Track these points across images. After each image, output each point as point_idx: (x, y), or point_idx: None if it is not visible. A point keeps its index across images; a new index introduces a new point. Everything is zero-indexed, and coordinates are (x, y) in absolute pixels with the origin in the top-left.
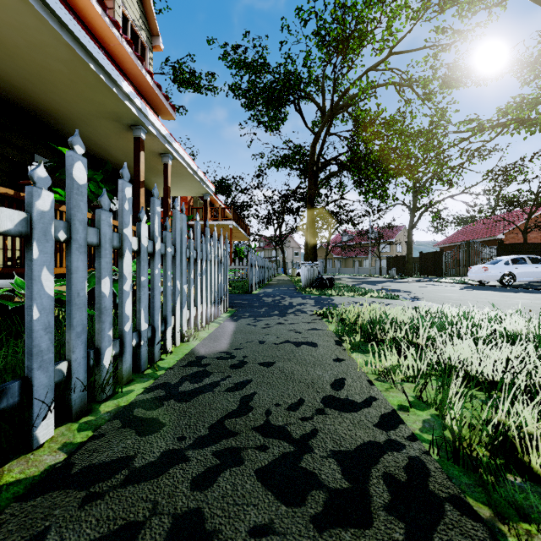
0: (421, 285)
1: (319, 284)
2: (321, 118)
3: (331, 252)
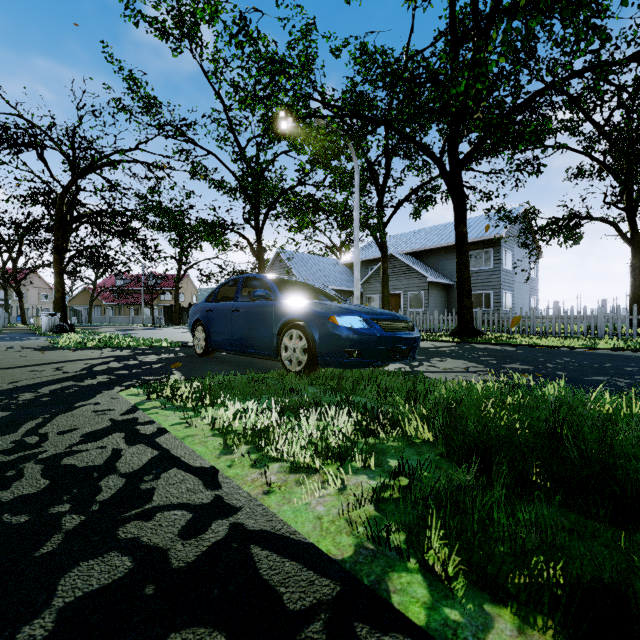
0: (164, 330)
1: (60, 329)
2: (72, 173)
3: (100, 297)
